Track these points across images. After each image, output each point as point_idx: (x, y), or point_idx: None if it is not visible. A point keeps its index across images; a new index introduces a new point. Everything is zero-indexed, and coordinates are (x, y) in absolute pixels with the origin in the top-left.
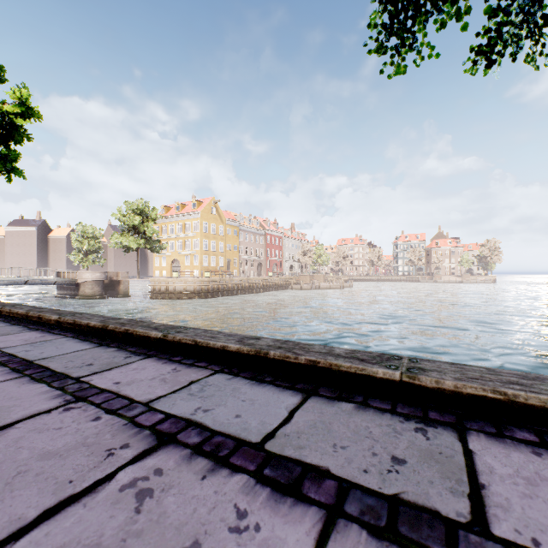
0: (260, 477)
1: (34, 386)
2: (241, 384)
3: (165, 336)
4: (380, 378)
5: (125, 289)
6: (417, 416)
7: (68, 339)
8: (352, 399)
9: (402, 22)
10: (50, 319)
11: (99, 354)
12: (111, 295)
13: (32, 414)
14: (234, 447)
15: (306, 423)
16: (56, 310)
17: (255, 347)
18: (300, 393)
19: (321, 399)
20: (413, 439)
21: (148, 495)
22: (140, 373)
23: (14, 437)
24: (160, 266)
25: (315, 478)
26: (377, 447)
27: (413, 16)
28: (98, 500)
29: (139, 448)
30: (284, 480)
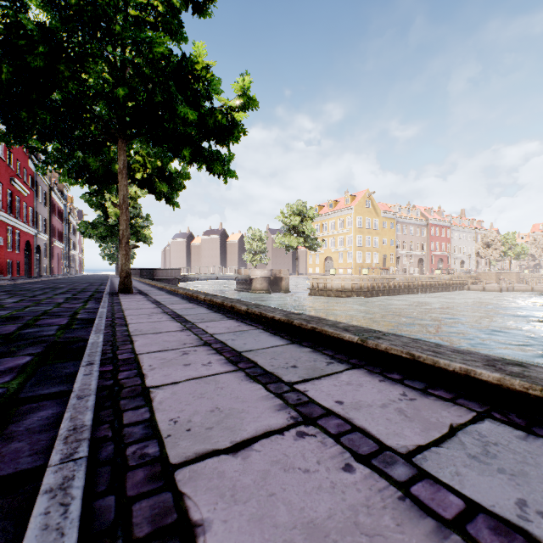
0: None
1: None
2: None
3: None
4: None
5: (286, 285)
6: None
7: (516, 434)
8: None
9: None
10: (340, 339)
11: None
12: (275, 290)
13: None
14: None
15: None
16: (320, 319)
17: None
18: None
19: None
20: None
21: None
22: None
23: None
24: (313, 264)
25: None
26: None
27: None
28: None
29: None
30: None
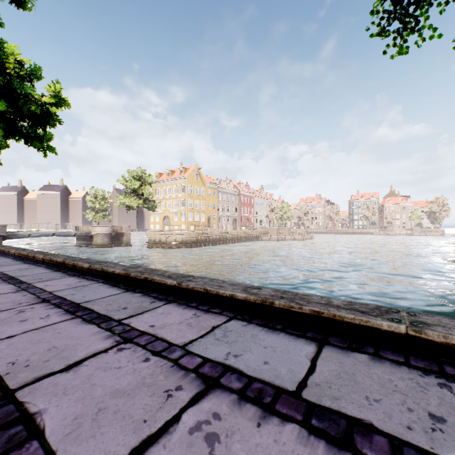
0: (310, 428)
1: (87, 327)
2: (257, 331)
3: (179, 284)
4: (385, 330)
5: (127, 240)
6: (434, 370)
7: (101, 284)
8: (363, 350)
9: (407, 6)
10: (83, 267)
11: (129, 299)
12: (117, 245)
13: (94, 353)
14: (274, 394)
15: (331, 373)
16: (85, 259)
17: (260, 296)
18: (313, 342)
19: (334, 348)
20: (441, 395)
21: (216, 440)
22: (168, 317)
23: (86, 374)
24: (154, 221)
25: (363, 432)
26: (409, 402)
27: (418, 0)
28: (173, 442)
29: (191, 390)
30: (334, 433)
